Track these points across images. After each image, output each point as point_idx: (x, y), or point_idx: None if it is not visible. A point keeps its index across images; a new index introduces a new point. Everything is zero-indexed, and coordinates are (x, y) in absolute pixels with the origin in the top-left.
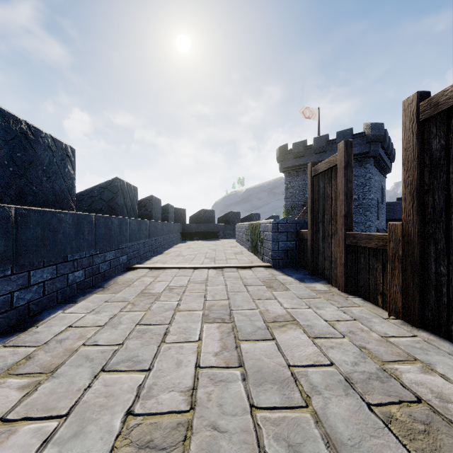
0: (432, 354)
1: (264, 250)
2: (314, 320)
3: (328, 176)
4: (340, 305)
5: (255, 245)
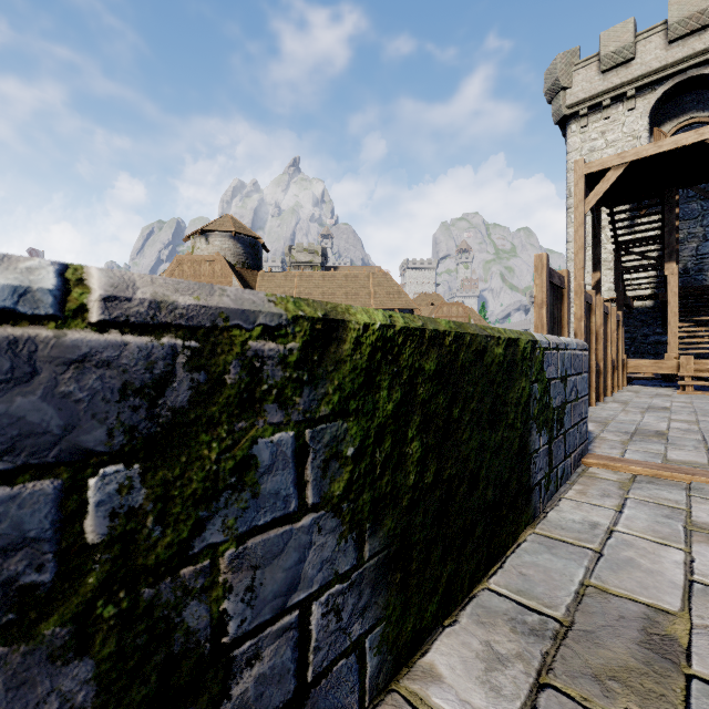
0: (609, 410)
1: (568, 439)
2: (650, 419)
3: (555, 294)
4: (602, 421)
5: (500, 491)
